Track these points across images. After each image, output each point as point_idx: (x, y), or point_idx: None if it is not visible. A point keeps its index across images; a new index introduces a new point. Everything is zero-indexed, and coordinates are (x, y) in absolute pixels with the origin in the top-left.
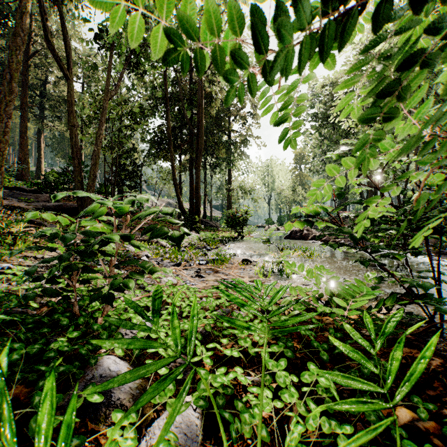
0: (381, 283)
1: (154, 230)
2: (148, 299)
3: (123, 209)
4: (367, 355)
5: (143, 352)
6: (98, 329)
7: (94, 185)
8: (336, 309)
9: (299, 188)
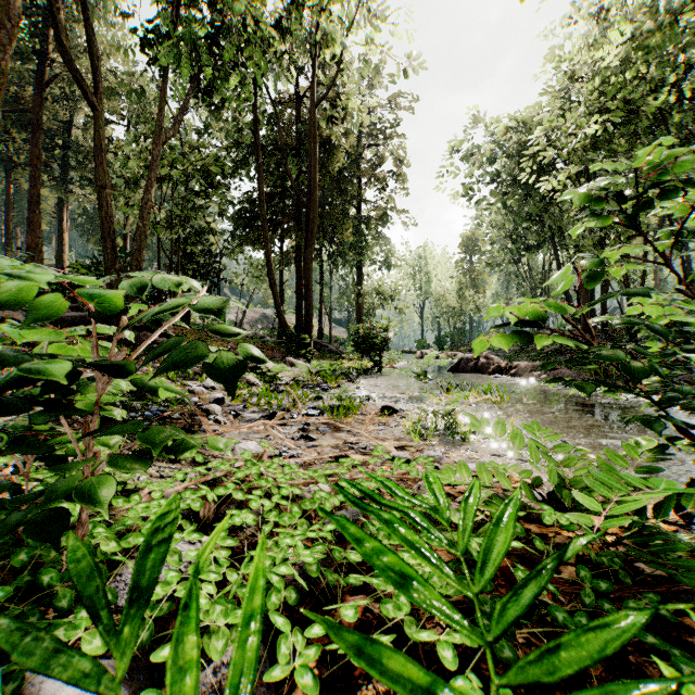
0: (663, 460)
1: (175, 349)
2: (194, 496)
3: (109, 301)
4: (670, 635)
5: (160, 635)
6: (51, 583)
7: None
8: (576, 513)
9: (469, 291)
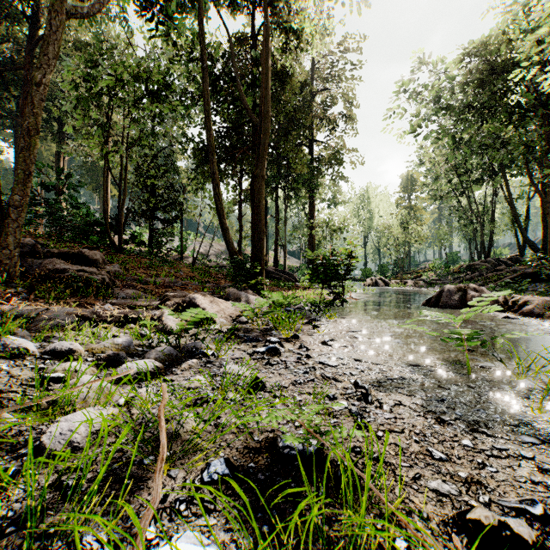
0: None
1: None
2: None
3: None
4: None
5: None
6: None
7: (28, 193)
8: None
9: (413, 223)
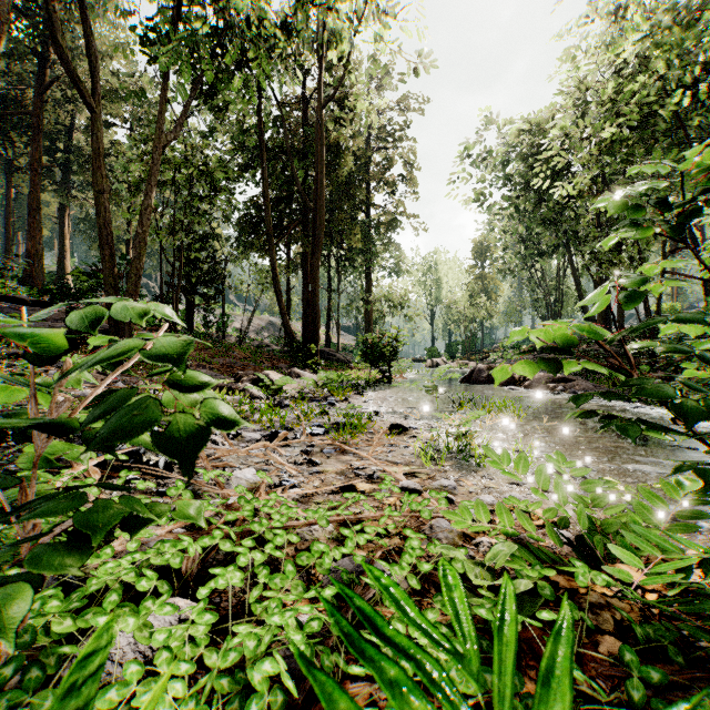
0: (709, 503)
1: (120, 408)
2: (174, 549)
3: (47, 340)
4: None
5: None
6: None
7: (138, 292)
8: (612, 568)
9: (481, 298)
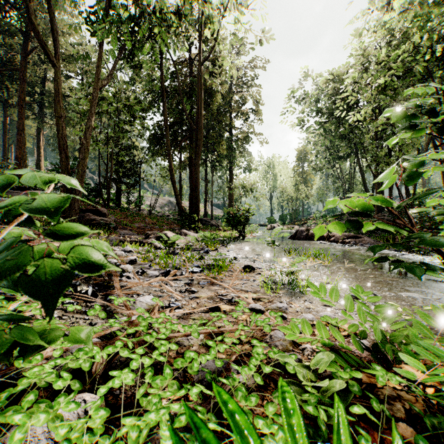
0: None
1: (1, 254)
2: (86, 356)
3: None
4: None
5: None
6: None
7: (83, 181)
8: (401, 369)
9: (302, 186)
